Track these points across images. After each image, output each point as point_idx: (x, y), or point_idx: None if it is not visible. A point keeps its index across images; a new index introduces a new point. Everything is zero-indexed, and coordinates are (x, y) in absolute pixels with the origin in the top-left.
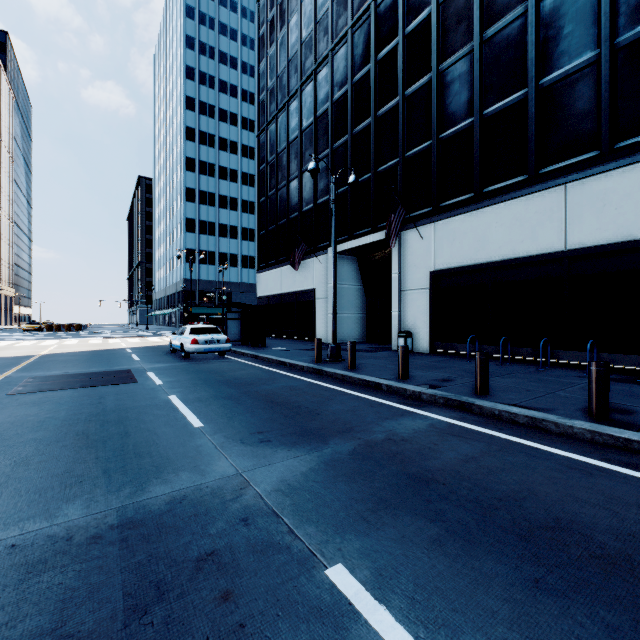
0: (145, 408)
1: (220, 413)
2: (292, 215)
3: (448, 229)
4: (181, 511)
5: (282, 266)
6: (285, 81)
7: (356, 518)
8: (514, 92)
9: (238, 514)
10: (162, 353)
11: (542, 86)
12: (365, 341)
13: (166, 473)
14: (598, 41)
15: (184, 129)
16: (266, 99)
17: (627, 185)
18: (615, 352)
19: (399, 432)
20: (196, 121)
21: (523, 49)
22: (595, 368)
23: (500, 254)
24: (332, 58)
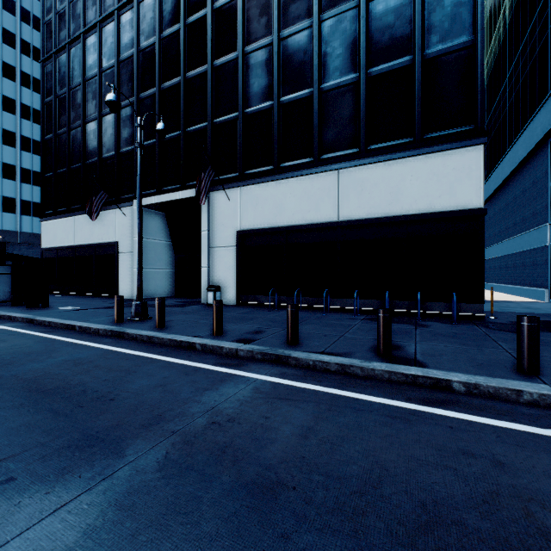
0: None
1: None
2: (89, 160)
3: (252, 194)
4: None
5: (76, 215)
6: (80, 10)
7: None
8: (303, 88)
9: None
10: None
11: (323, 90)
12: (174, 295)
13: None
14: (358, 67)
15: None
16: (54, 22)
17: (375, 177)
18: (369, 298)
19: (223, 408)
20: None
21: (310, 56)
22: (383, 315)
23: (293, 220)
24: (138, 4)
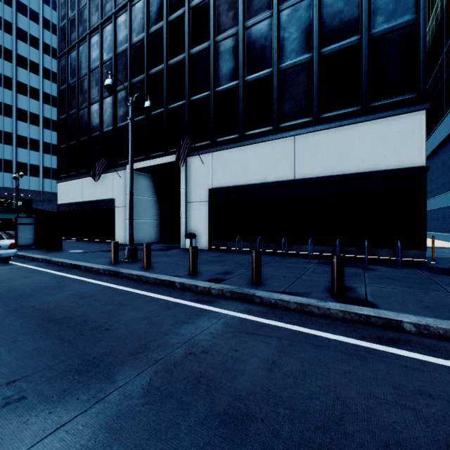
0: None
1: None
2: (93, 134)
3: (222, 158)
4: None
5: (83, 177)
6: (86, 16)
7: None
8: (264, 69)
9: None
10: None
11: (281, 69)
12: (159, 241)
13: None
14: (312, 48)
15: None
16: (67, 27)
17: (327, 141)
18: (321, 245)
19: (198, 340)
20: None
21: (270, 41)
22: (337, 260)
23: (256, 179)
24: (130, 8)
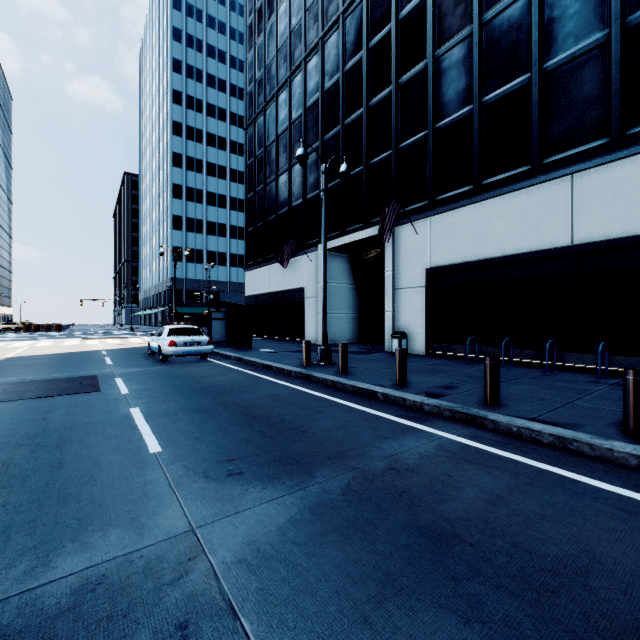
0: (97, 426)
1: (186, 432)
2: (281, 211)
3: (445, 224)
4: (89, 609)
5: (271, 264)
6: (274, 71)
7: (353, 618)
8: (516, 77)
9: (175, 614)
10: (139, 356)
11: (546, 70)
12: (357, 342)
13: (90, 531)
14: (608, 20)
15: (170, 123)
16: (254, 91)
17: (639, 174)
18: (627, 355)
19: (402, 457)
20: (183, 115)
21: (525, 31)
22: (633, 377)
23: (501, 250)
24: (322, 46)
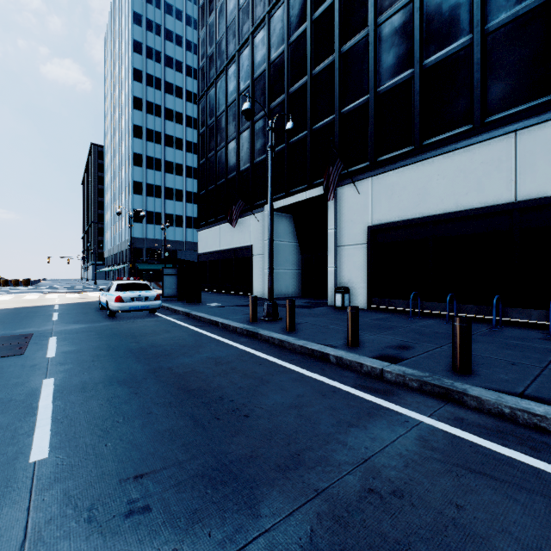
0: None
1: (96, 419)
2: (230, 175)
3: (386, 183)
4: None
5: (221, 224)
6: (224, 47)
7: None
8: (457, 39)
9: None
10: (90, 310)
11: (488, 30)
12: (300, 296)
13: None
14: None
15: (132, 98)
16: (206, 65)
17: None
18: None
19: (380, 465)
20: (143, 92)
21: None
22: None
23: (442, 207)
24: (269, 21)
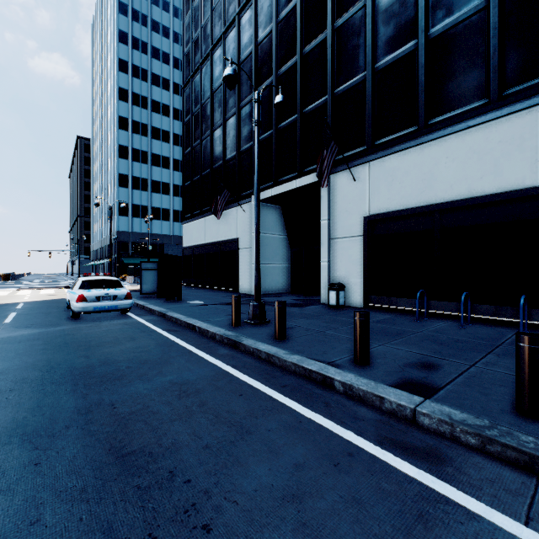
0: None
1: None
2: (216, 164)
3: (386, 168)
4: None
5: (206, 216)
6: (209, 30)
7: None
8: (469, 2)
9: None
10: (54, 310)
11: None
12: (289, 292)
13: None
14: None
15: (117, 89)
16: (191, 51)
17: None
18: None
19: None
20: (129, 83)
21: None
22: None
23: (451, 194)
24: None
